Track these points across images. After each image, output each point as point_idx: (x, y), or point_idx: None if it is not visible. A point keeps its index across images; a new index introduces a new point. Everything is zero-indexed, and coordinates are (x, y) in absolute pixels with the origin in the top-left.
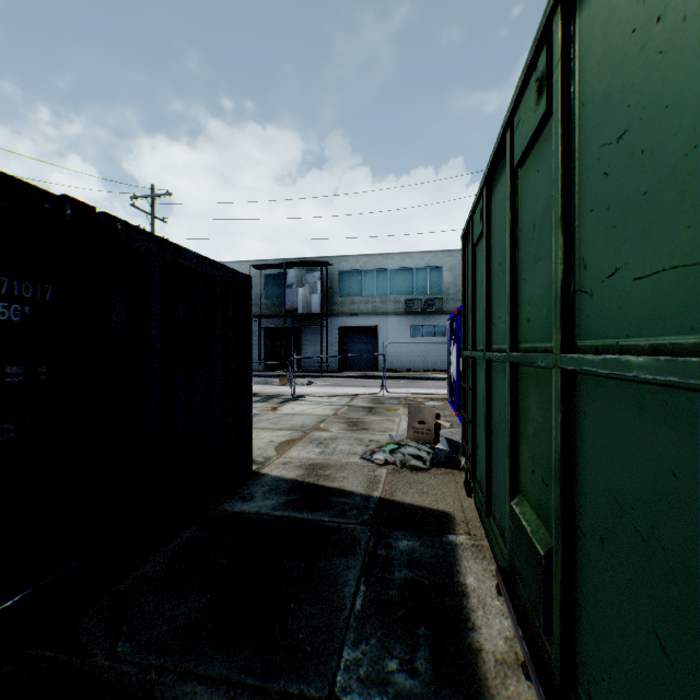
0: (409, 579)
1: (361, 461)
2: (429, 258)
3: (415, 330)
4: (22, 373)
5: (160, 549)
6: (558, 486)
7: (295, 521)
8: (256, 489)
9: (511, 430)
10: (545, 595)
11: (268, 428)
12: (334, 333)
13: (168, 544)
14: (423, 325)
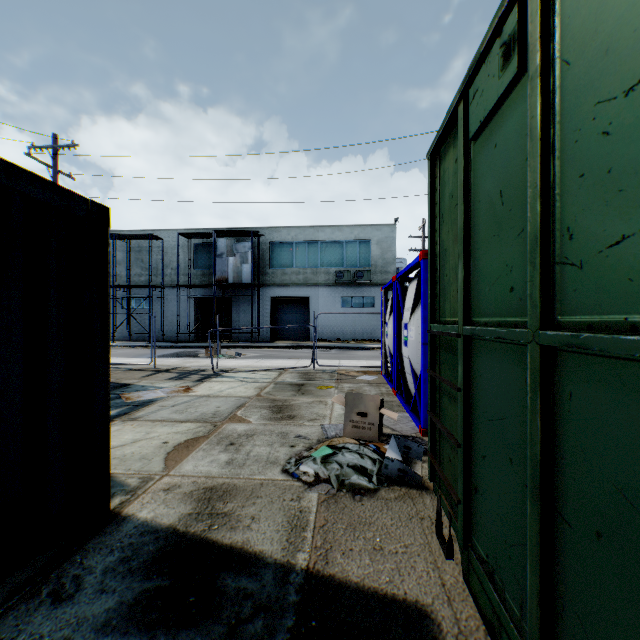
0: None
1: (282, 476)
2: (358, 232)
3: (344, 301)
4: None
5: None
6: None
7: None
8: (95, 561)
9: None
10: None
11: (169, 419)
12: (265, 303)
13: None
14: (353, 296)
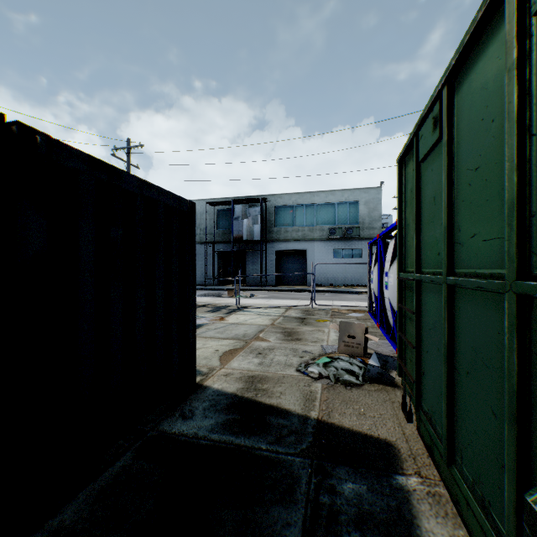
0: None
1: (296, 373)
2: (348, 195)
3: (336, 253)
4: None
5: (88, 484)
6: None
7: (232, 448)
8: (197, 404)
9: (517, 388)
10: None
11: (215, 337)
12: (271, 255)
13: (99, 476)
14: (343, 249)
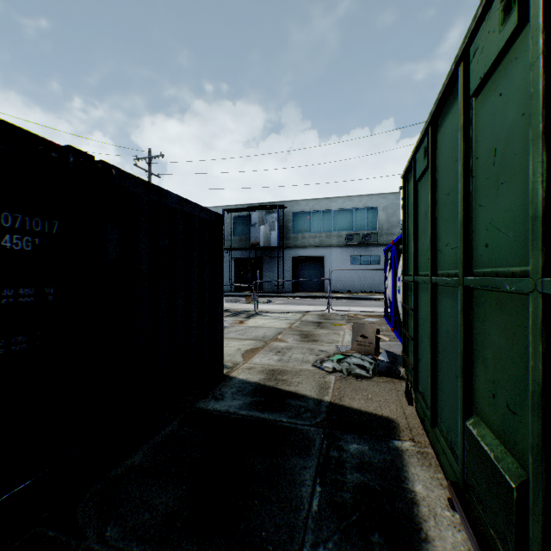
0: (361, 482)
1: (313, 368)
2: (366, 200)
3: (354, 259)
4: (32, 294)
5: (147, 440)
6: (538, 420)
7: (258, 420)
8: (226, 390)
9: (464, 351)
10: (516, 529)
11: (236, 338)
12: (288, 261)
13: (154, 436)
14: (361, 255)
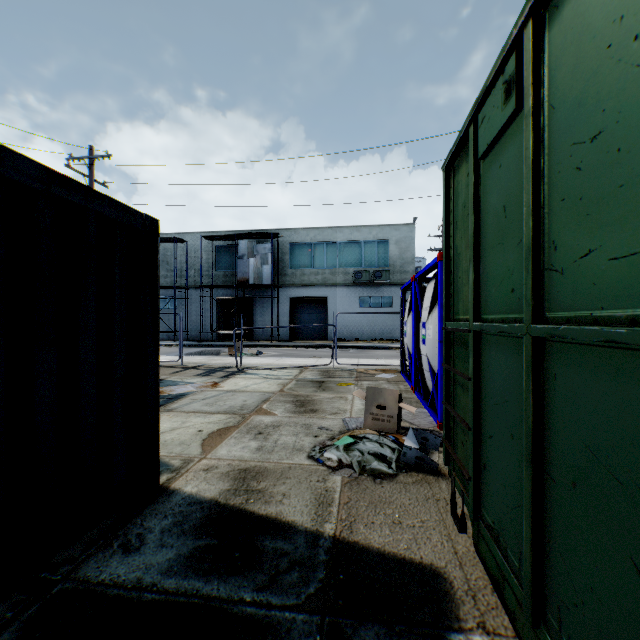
0: None
1: (308, 461)
2: (376, 232)
3: (363, 301)
4: None
5: None
6: None
7: (195, 604)
8: (153, 523)
9: None
10: None
11: (201, 411)
12: (285, 303)
13: None
14: (371, 296)
